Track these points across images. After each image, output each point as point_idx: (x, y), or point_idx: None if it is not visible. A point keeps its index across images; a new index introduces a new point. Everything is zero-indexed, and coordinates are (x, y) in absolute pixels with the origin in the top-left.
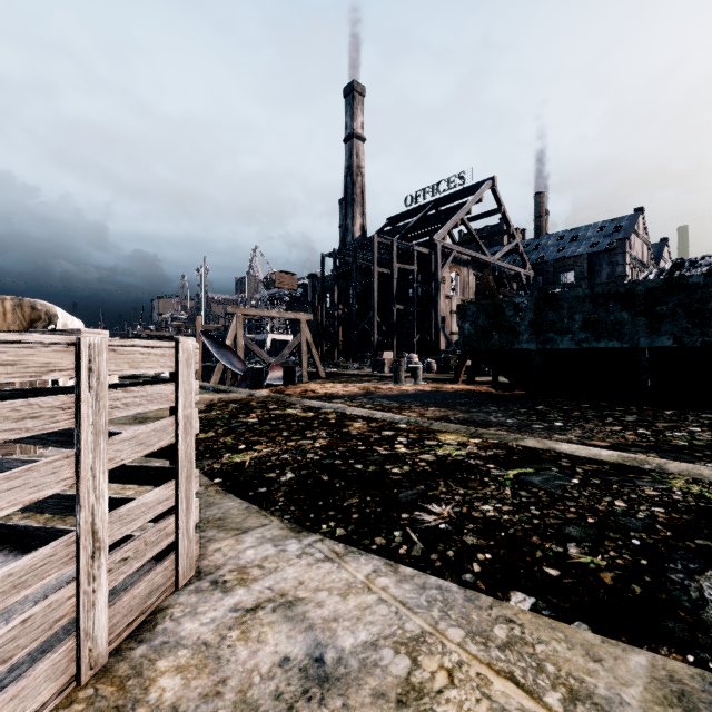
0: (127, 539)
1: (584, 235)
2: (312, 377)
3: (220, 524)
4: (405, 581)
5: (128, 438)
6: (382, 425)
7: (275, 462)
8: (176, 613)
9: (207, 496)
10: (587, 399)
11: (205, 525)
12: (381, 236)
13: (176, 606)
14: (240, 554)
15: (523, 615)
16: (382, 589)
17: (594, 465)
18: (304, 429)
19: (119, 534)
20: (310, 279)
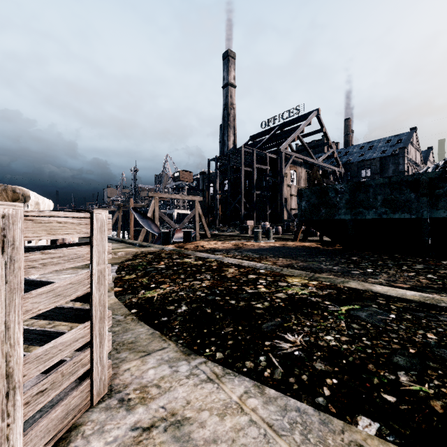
0: (58, 362)
1: (377, 145)
2: (202, 237)
3: (132, 347)
4: (270, 402)
5: (45, 292)
6: (248, 270)
7: (174, 297)
8: (87, 431)
9: (125, 323)
10: (386, 253)
11: (120, 348)
12: (246, 147)
13: (88, 424)
14: (144, 374)
15: (371, 441)
16: (252, 410)
17: (403, 303)
18: (195, 273)
19: (36, 371)
20: (201, 175)
